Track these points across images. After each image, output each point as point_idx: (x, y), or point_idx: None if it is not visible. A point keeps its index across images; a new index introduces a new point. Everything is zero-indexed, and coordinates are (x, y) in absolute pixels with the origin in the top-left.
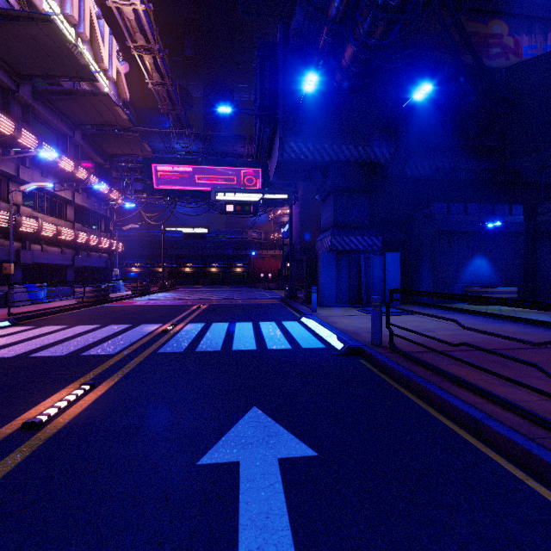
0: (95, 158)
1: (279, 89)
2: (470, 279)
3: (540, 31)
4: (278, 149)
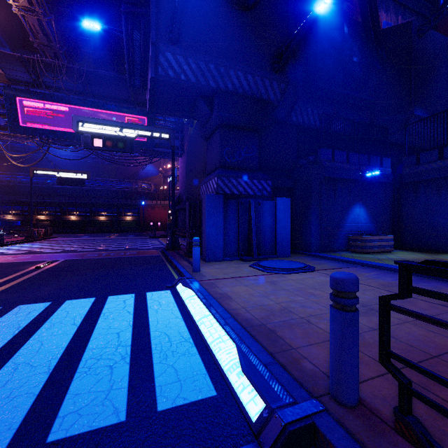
0: None
1: None
2: (351, 227)
3: (393, 12)
4: (151, 59)
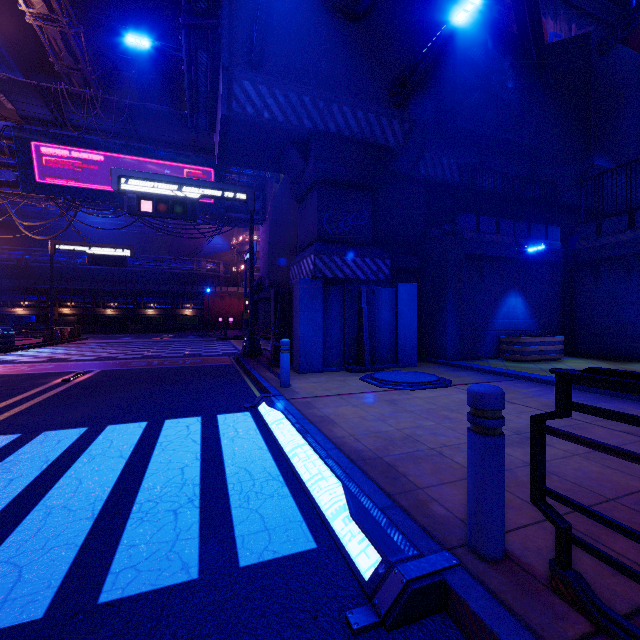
0: None
1: None
2: (504, 324)
3: (565, 18)
4: (221, 90)
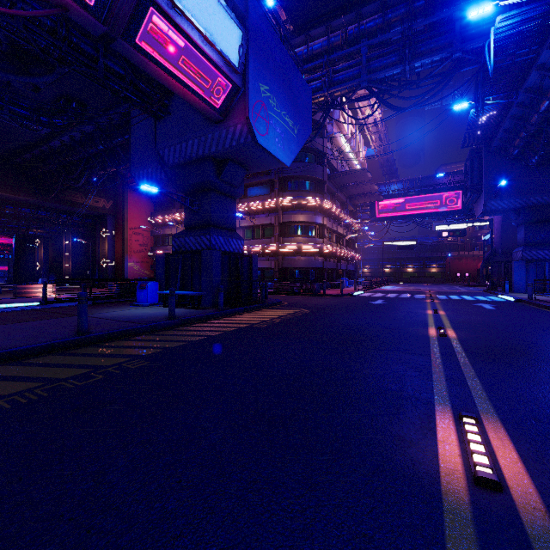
0: (350, 208)
1: (483, 175)
2: None
3: None
4: (482, 206)
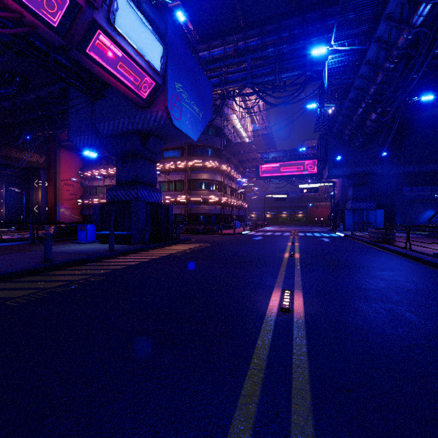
0: (241, 169)
1: (328, 152)
2: (425, 221)
3: None
4: (327, 172)
